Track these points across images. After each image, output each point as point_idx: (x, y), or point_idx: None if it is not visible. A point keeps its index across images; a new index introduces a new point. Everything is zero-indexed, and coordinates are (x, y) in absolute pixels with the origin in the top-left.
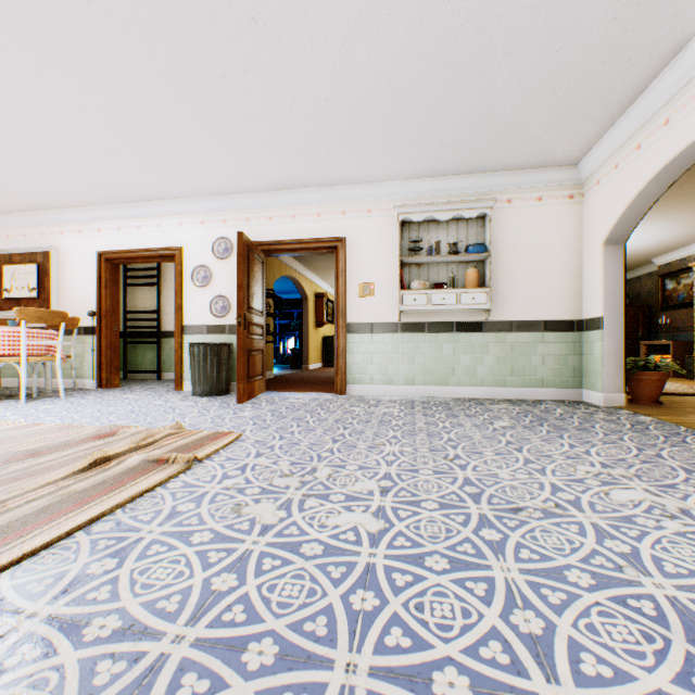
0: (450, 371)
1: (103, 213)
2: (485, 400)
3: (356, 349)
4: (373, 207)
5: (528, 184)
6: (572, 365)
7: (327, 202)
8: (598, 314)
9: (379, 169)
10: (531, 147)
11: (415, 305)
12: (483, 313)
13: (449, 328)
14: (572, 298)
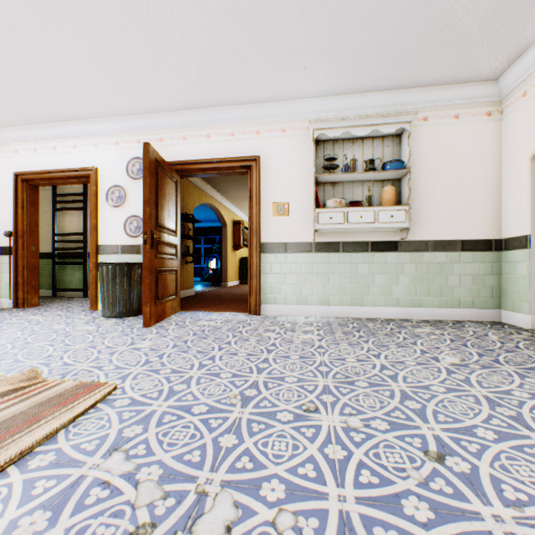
0: (364, 291)
1: (19, 134)
2: (403, 321)
3: (270, 268)
4: (286, 127)
5: (445, 100)
6: (490, 285)
7: (241, 121)
8: (525, 232)
9: (294, 83)
10: (458, 53)
11: (331, 224)
12: (399, 232)
13: (363, 248)
14: (490, 217)
